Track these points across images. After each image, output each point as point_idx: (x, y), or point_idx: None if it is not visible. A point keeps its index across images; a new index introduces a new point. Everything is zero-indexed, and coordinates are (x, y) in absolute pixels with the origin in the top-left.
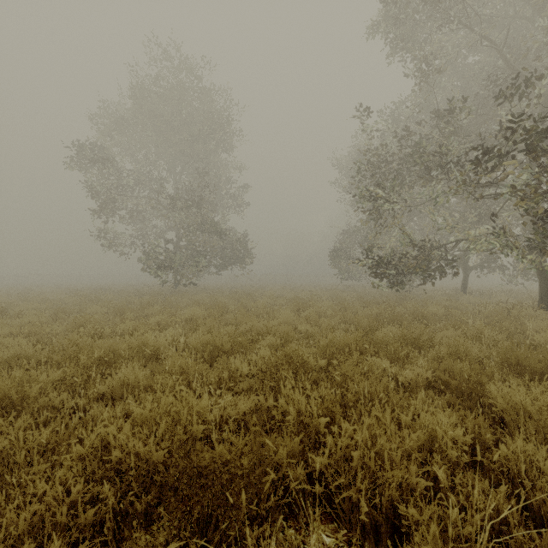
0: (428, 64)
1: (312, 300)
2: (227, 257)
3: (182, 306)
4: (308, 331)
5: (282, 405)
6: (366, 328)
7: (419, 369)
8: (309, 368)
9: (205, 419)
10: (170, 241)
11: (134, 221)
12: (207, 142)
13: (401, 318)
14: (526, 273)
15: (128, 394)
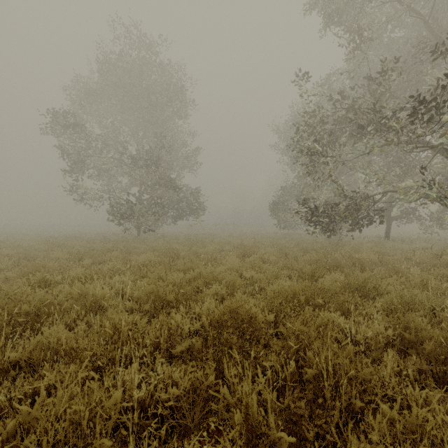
0: (360, 35)
1: (255, 247)
2: (182, 209)
3: (140, 251)
4: (253, 278)
5: (225, 396)
6: (309, 274)
7: (378, 326)
8: (257, 325)
9: (116, 420)
10: (133, 195)
11: (101, 178)
12: (165, 110)
13: (340, 265)
14: (441, 223)
15: (45, 362)
